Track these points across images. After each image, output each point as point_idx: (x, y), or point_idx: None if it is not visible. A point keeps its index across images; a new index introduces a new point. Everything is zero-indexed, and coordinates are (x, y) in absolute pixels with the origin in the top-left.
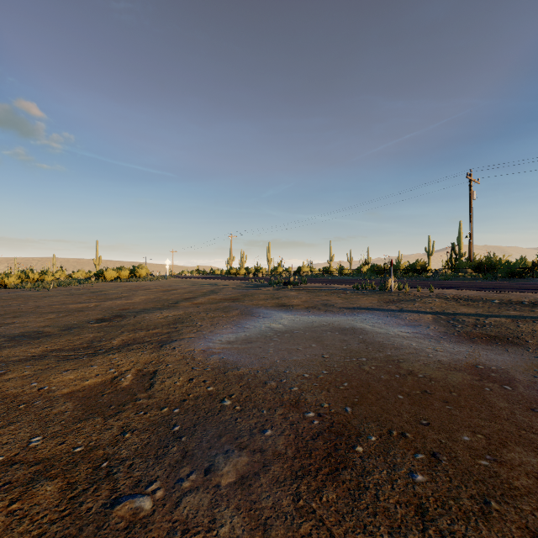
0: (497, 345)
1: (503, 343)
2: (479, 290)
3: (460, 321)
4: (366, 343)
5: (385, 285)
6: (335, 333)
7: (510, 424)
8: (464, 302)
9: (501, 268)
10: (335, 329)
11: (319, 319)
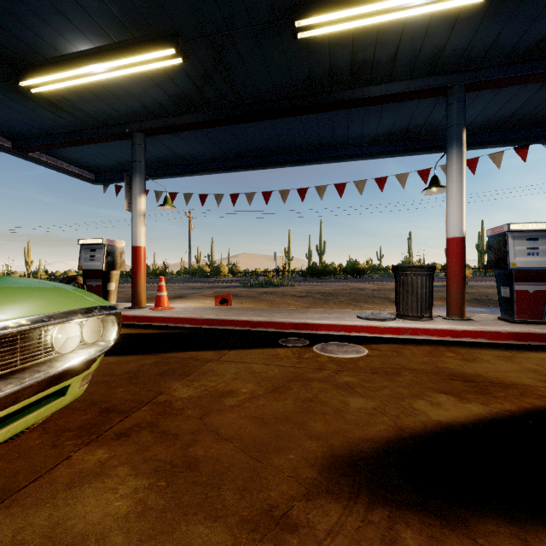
0: None
1: None
2: None
3: None
4: None
5: None
6: None
7: None
8: None
9: (198, 273)
10: None
11: None
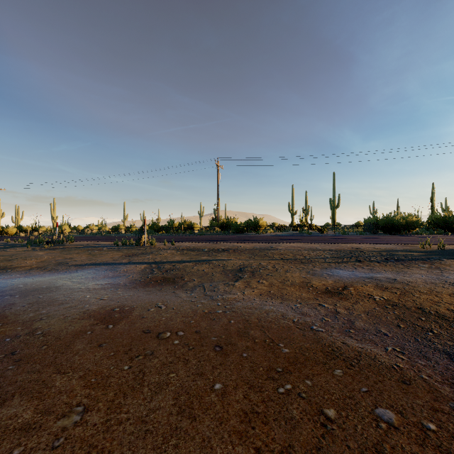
0: (160, 285)
1: (167, 283)
2: (205, 242)
3: (161, 268)
4: (35, 303)
5: (140, 241)
6: (15, 296)
7: (54, 369)
8: (186, 251)
9: (232, 226)
10: (24, 291)
11: (24, 281)
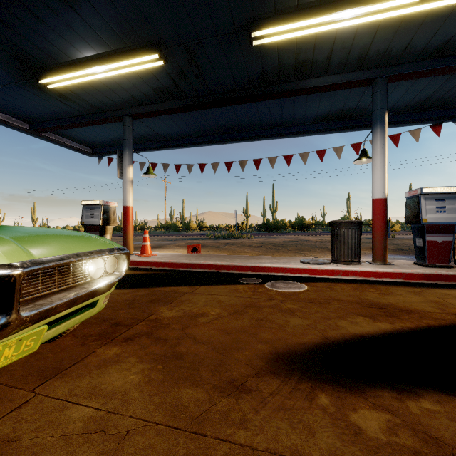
0: None
1: None
2: None
3: None
4: None
5: None
6: None
7: None
8: None
9: (172, 227)
10: None
11: None
